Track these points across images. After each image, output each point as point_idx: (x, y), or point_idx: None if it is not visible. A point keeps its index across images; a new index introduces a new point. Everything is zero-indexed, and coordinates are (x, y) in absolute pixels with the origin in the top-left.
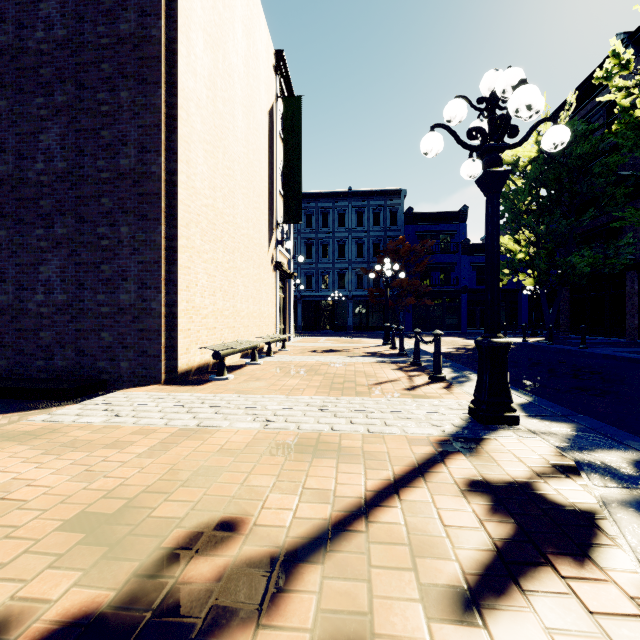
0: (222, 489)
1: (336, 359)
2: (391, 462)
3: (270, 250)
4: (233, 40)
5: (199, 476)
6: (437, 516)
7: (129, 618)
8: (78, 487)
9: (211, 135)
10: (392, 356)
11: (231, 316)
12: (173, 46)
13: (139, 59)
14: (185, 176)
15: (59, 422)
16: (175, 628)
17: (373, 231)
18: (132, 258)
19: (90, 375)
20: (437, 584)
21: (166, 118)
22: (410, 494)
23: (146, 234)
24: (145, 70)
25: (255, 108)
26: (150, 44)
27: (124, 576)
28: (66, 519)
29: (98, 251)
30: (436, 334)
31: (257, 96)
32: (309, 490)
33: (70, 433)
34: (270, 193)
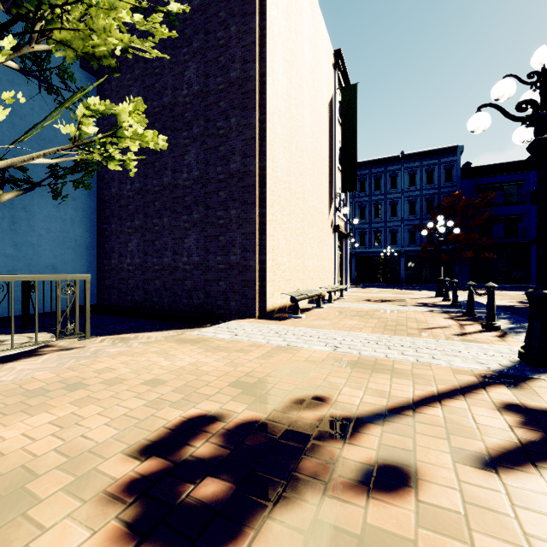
0: (311, 381)
1: (389, 307)
2: (436, 383)
3: (330, 216)
4: (302, 57)
5: (295, 373)
6: (472, 419)
7: (275, 427)
8: (229, 369)
9: (287, 135)
10: (444, 307)
11: (301, 270)
12: (263, 79)
13: (242, 94)
14: (271, 170)
15: (206, 336)
16: (299, 435)
17: (426, 189)
18: (238, 231)
19: (213, 310)
20: (465, 451)
21: (259, 131)
22: (450, 403)
23: (246, 214)
24: (246, 101)
25: (318, 104)
26: (249, 82)
27: (267, 411)
28: (229, 383)
29: (217, 228)
30: (489, 286)
31: (320, 94)
32: (370, 390)
33: (214, 342)
34: (330, 169)
